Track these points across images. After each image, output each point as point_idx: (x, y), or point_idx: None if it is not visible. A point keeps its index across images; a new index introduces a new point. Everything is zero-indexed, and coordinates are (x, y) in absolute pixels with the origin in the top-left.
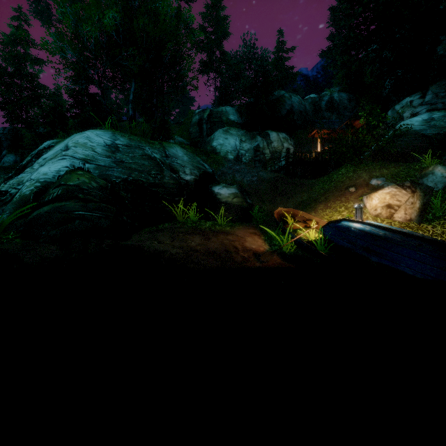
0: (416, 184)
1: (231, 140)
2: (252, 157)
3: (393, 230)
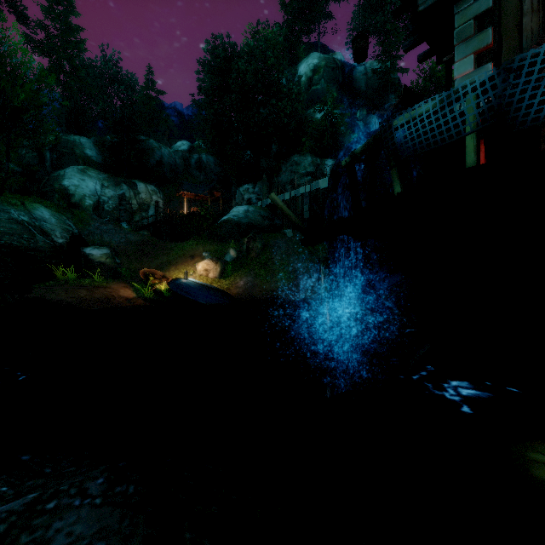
0: (218, 259)
1: (90, 183)
2: (117, 205)
3: (199, 283)
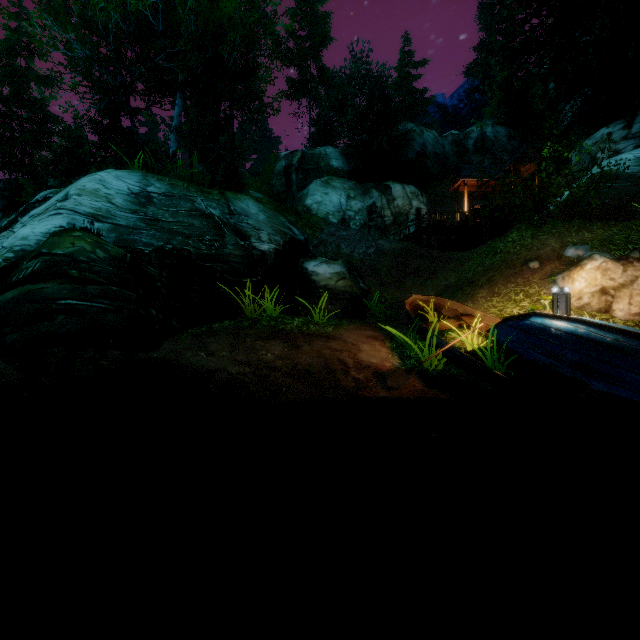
0: None
1: (334, 196)
2: (365, 221)
3: (631, 333)
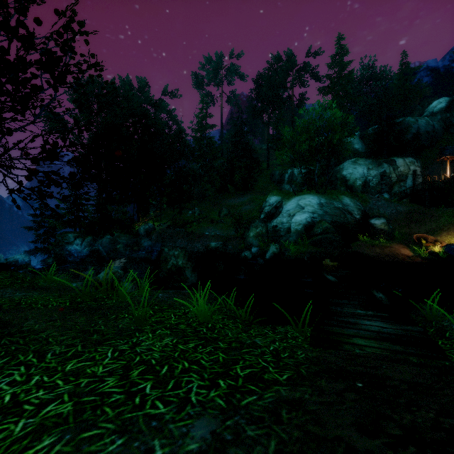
0: None
1: (359, 169)
2: (379, 181)
3: None
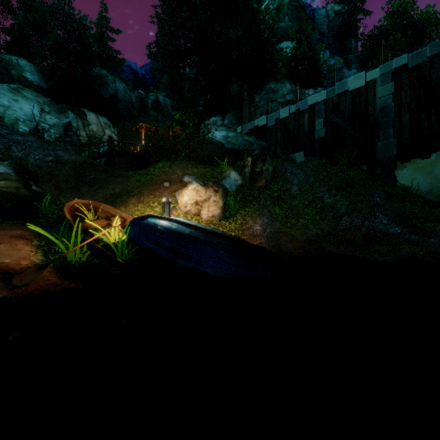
0: (218, 184)
1: (25, 105)
2: (61, 135)
3: (198, 227)
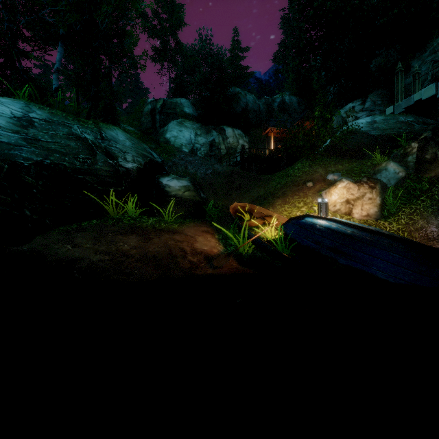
0: (374, 179)
1: (186, 133)
2: (208, 151)
3: (361, 227)
